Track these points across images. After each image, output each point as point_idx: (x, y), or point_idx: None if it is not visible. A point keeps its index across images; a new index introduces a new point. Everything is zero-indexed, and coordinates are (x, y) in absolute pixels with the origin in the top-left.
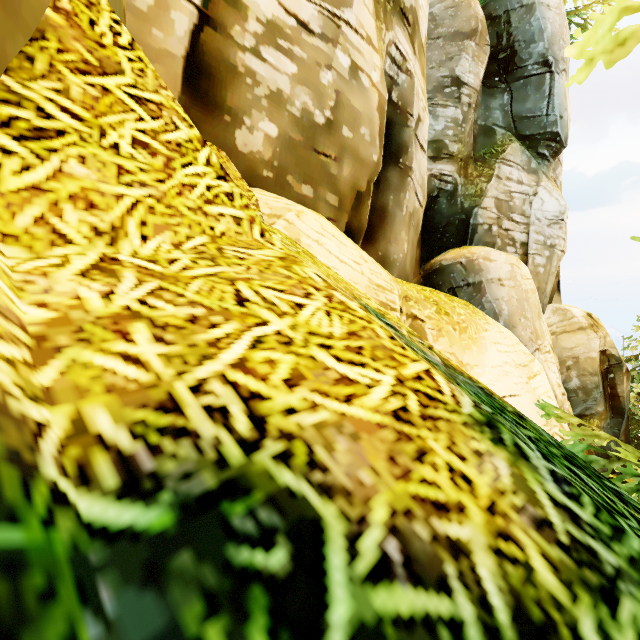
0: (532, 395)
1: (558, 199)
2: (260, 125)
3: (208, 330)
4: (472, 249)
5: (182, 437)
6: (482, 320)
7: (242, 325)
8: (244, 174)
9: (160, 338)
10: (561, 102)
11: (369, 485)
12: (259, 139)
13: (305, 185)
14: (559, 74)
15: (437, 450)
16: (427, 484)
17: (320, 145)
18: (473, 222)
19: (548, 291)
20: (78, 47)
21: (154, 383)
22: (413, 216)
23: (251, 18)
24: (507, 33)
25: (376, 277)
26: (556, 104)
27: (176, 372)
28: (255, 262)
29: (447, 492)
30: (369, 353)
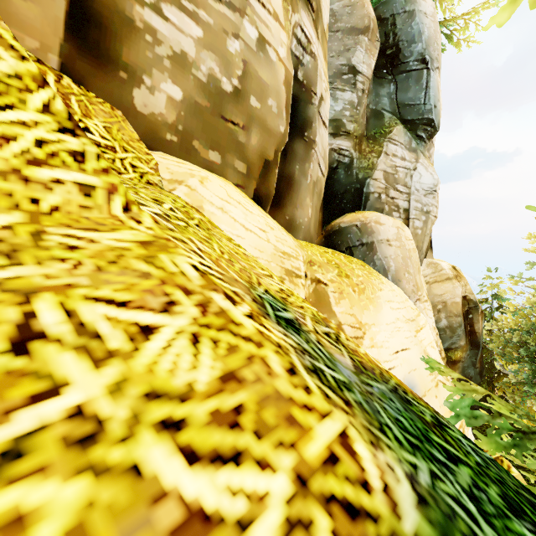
0: (420, 347)
1: (432, 174)
2: (162, 86)
3: None
4: (365, 214)
5: None
6: (377, 280)
7: None
8: (144, 136)
9: None
10: (435, 94)
11: None
12: (161, 101)
13: (212, 151)
14: (434, 71)
15: None
16: None
17: (228, 112)
18: (366, 191)
19: (424, 249)
20: None
21: None
22: (316, 184)
23: None
24: (393, 33)
25: (282, 244)
26: (431, 95)
27: None
28: (95, 253)
29: None
30: (252, 419)
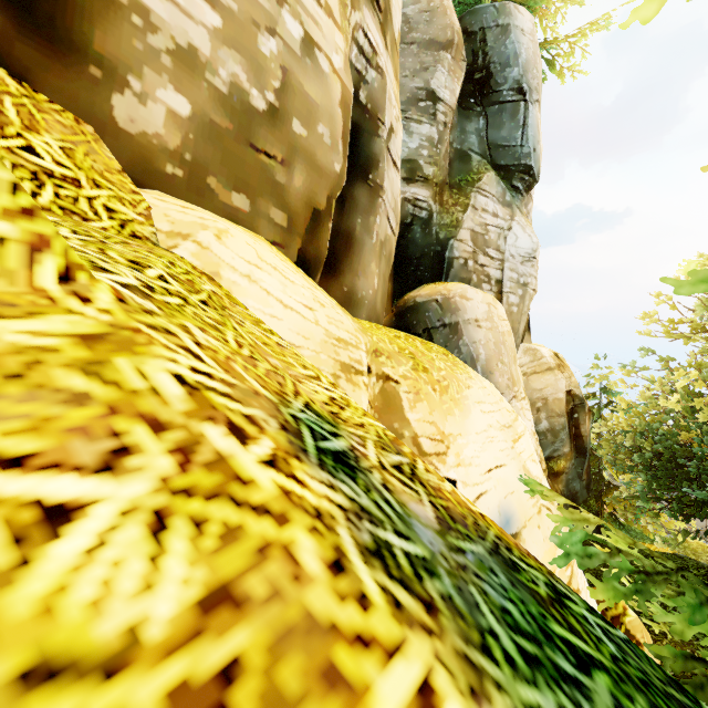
0: (518, 462)
1: (531, 236)
2: (159, 94)
3: None
4: (448, 285)
5: None
6: (464, 374)
7: None
8: (131, 166)
9: None
10: (535, 134)
11: None
12: (158, 115)
13: (237, 193)
14: (533, 104)
15: None
16: None
17: (260, 139)
18: (449, 255)
19: (521, 331)
20: None
21: None
22: (385, 245)
23: None
24: (483, 52)
25: (336, 327)
26: (530, 135)
27: None
28: None
29: None
30: (255, 691)
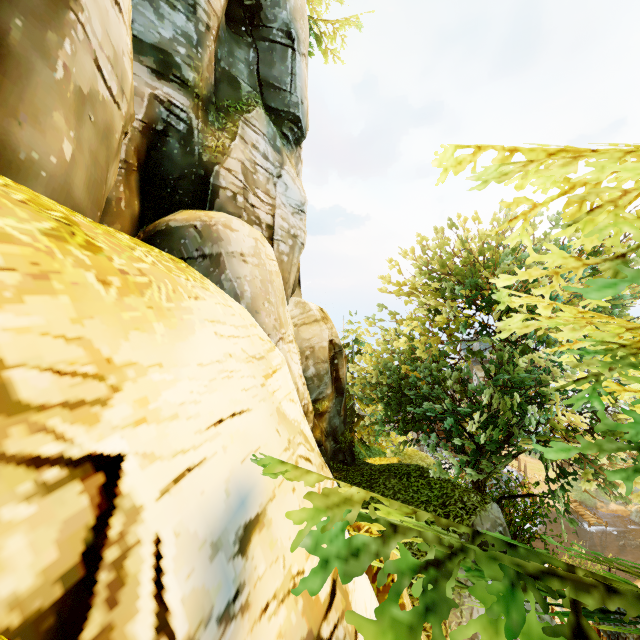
0: (270, 404)
1: (300, 189)
2: None
3: None
4: (211, 212)
5: None
6: (193, 281)
7: None
8: None
9: None
10: (302, 87)
11: None
12: None
13: None
14: (301, 56)
15: None
16: None
17: None
18: (214, 182)
19: (292, 282)
20: None
21: None
22: (92, 104)
23: None
24: None
25: None
26: (298, 86)
27: None
28: None
29: None
30: None
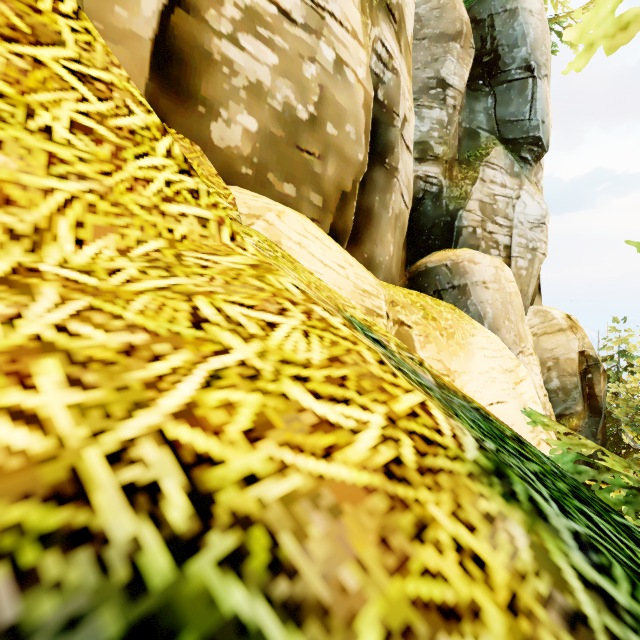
0: (519, 401)
1: (540, 203)
2: (238, 118)
3: (148, 364)
4: (457, 251)
5: (78, 546)
6: (469, 325)
7: (195, 355)
8: (221, 170)
9: (76, 380)
10: (543, 107)
11: (354, 591)
12: (237, 133)
13: (287, 184)
14: (541, 79)
15: (440, 519)
16: (430, 577)
17: (303, 142)
18: (458, 224)
19: (530, 293)
20: (3, 9)
21: (52, 454)
22: (399, 218)
23: (228, 2)
24: (491, 37)
25: (362, 282)
26: (538, 109)
27: (90, 432)
28: (221, 271)
29: (456, 586)
30: (354, 384)
